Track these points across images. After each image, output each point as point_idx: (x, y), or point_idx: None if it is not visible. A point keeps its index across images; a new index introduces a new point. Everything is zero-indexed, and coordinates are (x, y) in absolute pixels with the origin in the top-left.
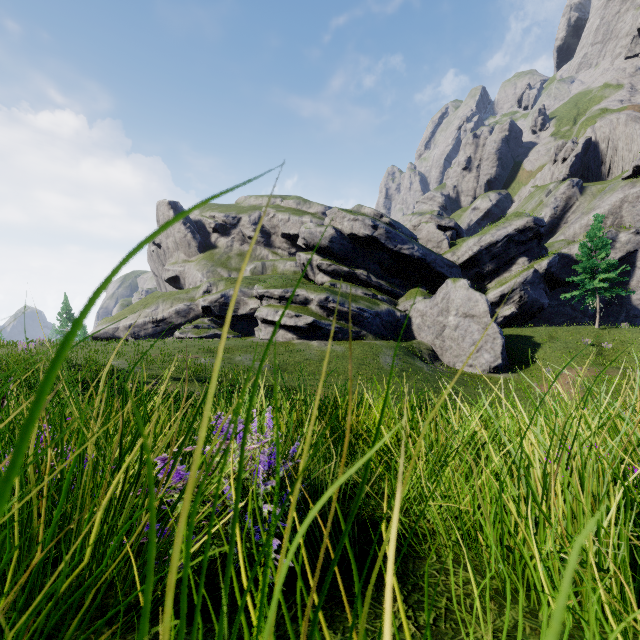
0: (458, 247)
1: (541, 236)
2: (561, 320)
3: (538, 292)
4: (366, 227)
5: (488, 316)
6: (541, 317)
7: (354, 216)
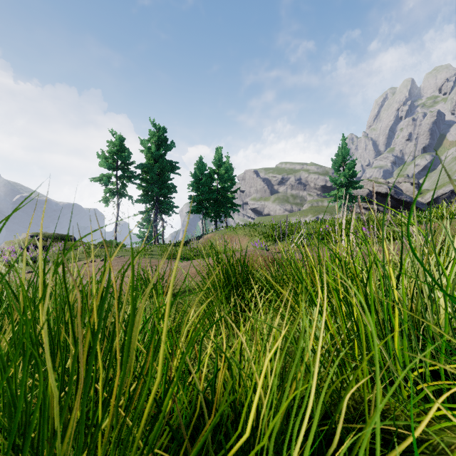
0: (424, 195)
1: None
2: None
3: None
4: (385, 189)
5: None
6: None
7: (379, 184)
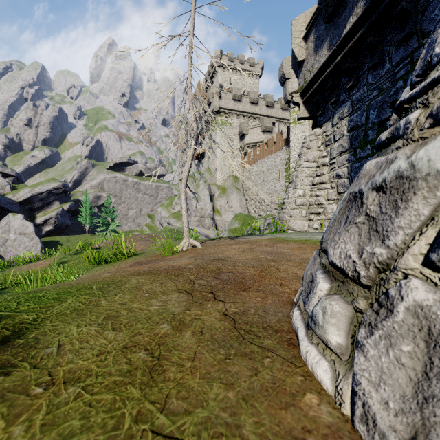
0: (18, 192)
1: (67, 192)
2: (79, 230)
3: (65, 219)
4: None
5: (34, 234)
6: (69, 229)
7: None
